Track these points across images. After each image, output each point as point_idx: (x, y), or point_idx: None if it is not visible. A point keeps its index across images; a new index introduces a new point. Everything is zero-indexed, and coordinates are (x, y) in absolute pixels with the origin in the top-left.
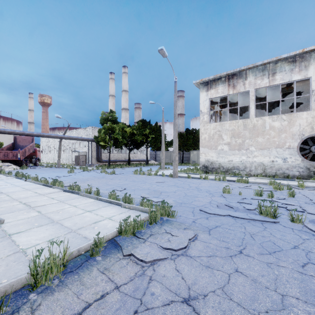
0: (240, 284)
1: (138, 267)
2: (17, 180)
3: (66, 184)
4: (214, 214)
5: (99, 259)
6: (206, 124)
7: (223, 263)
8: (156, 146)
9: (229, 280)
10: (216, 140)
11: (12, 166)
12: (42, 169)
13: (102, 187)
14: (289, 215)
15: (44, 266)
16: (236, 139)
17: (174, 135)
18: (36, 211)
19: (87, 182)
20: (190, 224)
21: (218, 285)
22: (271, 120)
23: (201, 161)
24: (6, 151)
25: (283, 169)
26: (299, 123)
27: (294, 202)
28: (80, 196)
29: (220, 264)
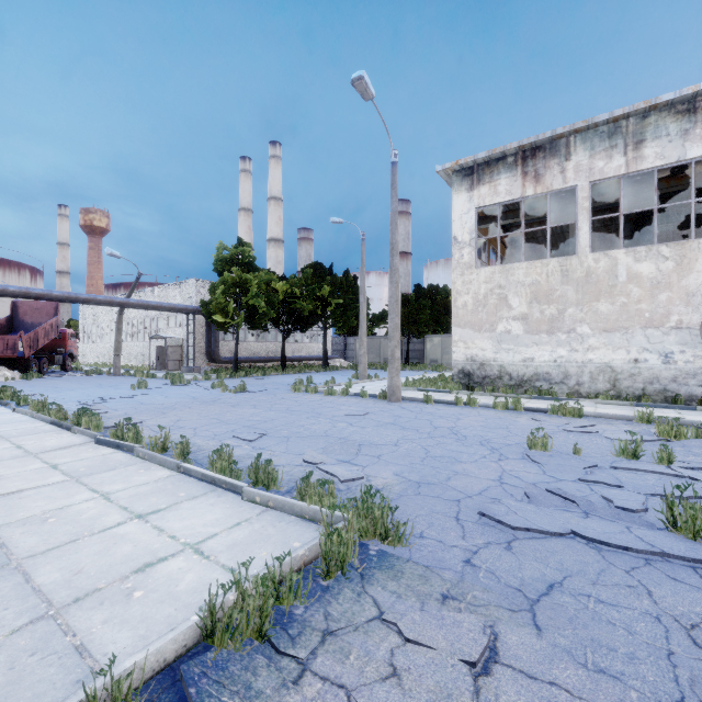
0: None
1: None
2: None
3: (113, 420)
4: (527, 531)
5: None
6: (468, 271)
7: None
8: (347, 325)
9: None
10: (494, 309)
11: (3, 372)
12: (75, 379)
13: (203, 430)
14: None
15: None
16: (542, 306)
17: (392, 295)
18: None
19: (170, 414)
20: (458, 576)
21: None
22: (633, 258)
23: (455, 361)
24: None
25: (664, 381)
26: None
27: None
28: (135, 459)
29: None
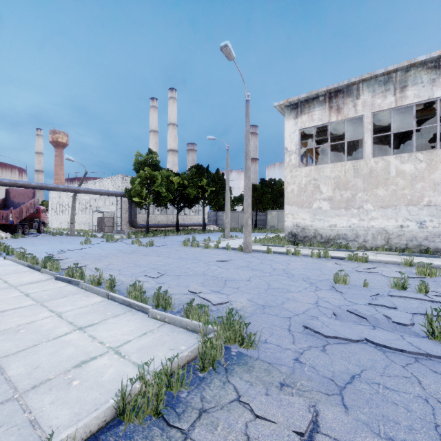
0: None
1: None
2: None
3: (68, 264)
4: (336, 338)
5: None
6: (294, 169)
7: None
8: (218, 204)
9: None
10: (311, 193)
11: None
12: (45, 238)
13: (125, 271)
14: None
15: None
16: (341, 192)
17: (246, 184)
18: None
19: (104, 260)
20: (291, 370)
21: None
22: (400, 161)
23: (286, 226)
24: None
25: (419, 239)
26: None
27: None
28: (80, 290)
29: None
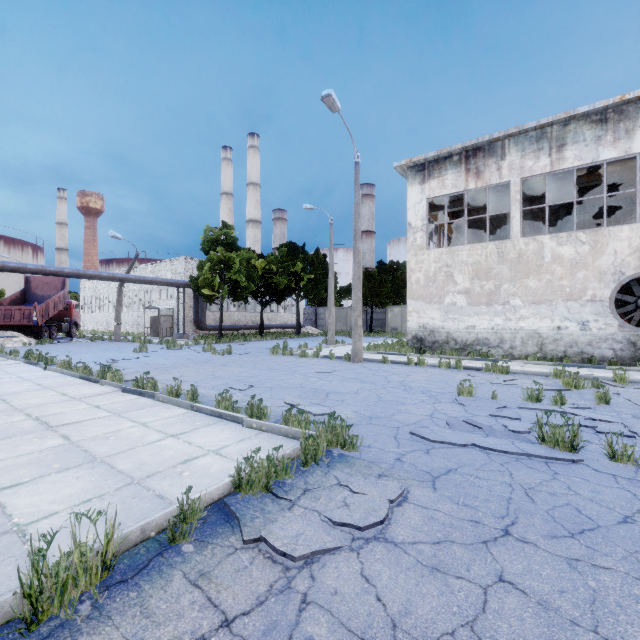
0: (513, 613)
1: (276, 571)
2: (28, 367)
3: (129, 376)
4: (442, 443)
5: (189, 549)
6: (420, 252)
7: (468, 560)
8: (318, 297)
9: (485, 603)
10: (442, 284)
11: (21, 338)
12: (83, 344)
13: (203, 383)
14: (604, 445)
15: (57, 572)
16: (482, 282)
17: (355, 273)
18: (60, 436)
19: (173, 371)
20: (390, 466)
21: (462, 616)
22: (556, 243)
23: (409, 328)
24: (9, 307)
25: (581, 345)
26: (614, 249)
27: (610, 414)
28: (156, 402)
29: (462, 561)
